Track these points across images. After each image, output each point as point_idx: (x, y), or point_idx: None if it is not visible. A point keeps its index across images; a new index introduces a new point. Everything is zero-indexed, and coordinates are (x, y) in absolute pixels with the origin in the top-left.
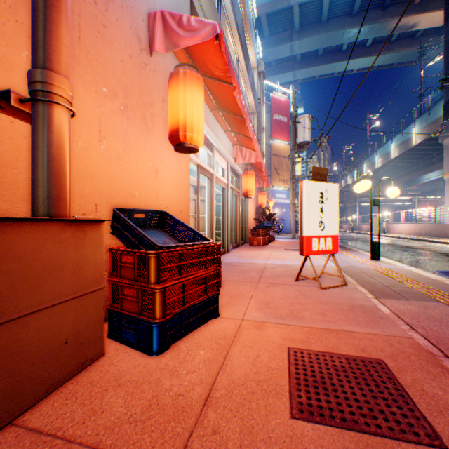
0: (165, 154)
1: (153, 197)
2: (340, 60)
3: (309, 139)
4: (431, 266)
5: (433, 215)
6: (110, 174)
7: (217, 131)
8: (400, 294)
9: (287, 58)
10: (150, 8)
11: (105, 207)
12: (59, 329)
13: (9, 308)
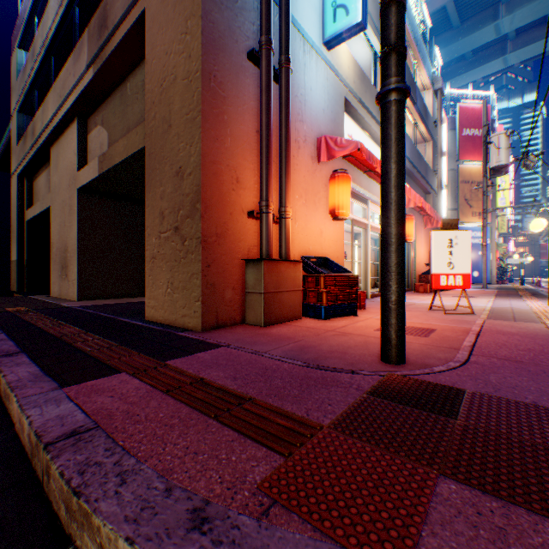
0: (326, 220)
1: (319, 249)
2: None
3: (505, 161)
4: None
5: None
6: (299, 239)
7: (371, 186)
8: (514, 319)
9: (492, 41)
10: (317, 134)
11: (297, 256)
12: (289, 300)
13: (280, 288)
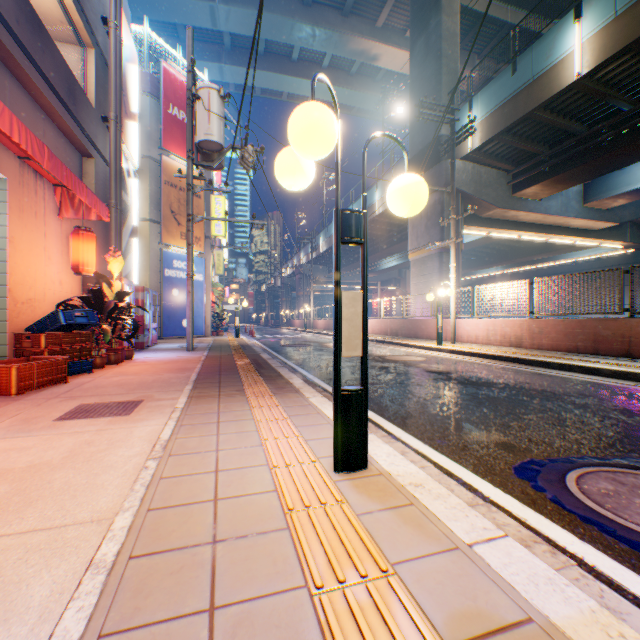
0: None
1: None
2: (291, 74)
3: (220, 138)
4: (476, 435)
5: (389, 309)
6: None
7: None
8: None
9: (210, 36)
10: None
11: None
12: None
13: None
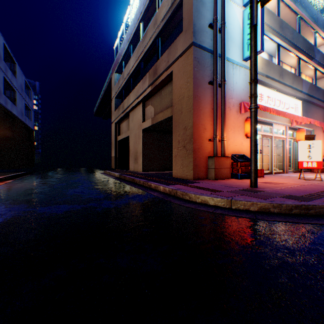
0: (244, 137)
1: (240, 150)
2: None
3: None
4: None
5: None
6: (230, 147)
7: (273, 116)
8: None
9: None
10: (239, 101)
11: (229, 154)
12: (224, 171)
13: (220, 166)
